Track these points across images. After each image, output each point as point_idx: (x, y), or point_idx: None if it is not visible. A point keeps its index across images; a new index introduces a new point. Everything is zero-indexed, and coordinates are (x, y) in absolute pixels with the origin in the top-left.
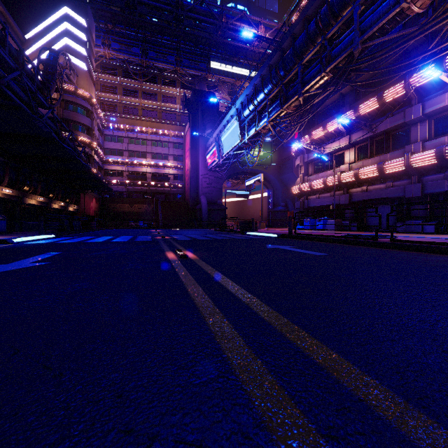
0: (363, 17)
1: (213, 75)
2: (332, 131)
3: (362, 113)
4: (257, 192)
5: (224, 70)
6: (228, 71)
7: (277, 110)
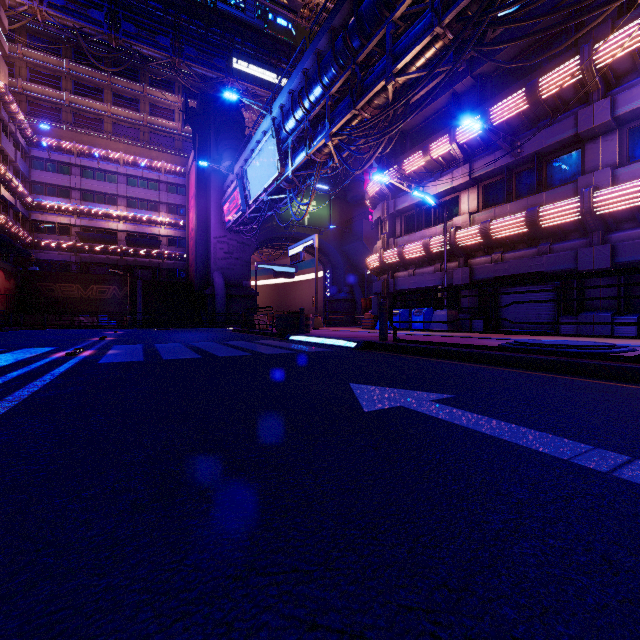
0: None
1: (238, 80)
2: (438, 157)
3: (496, 122)
4: (307, 270)
5: (255, 75)
6: (262, 77)
7: (346, 113)
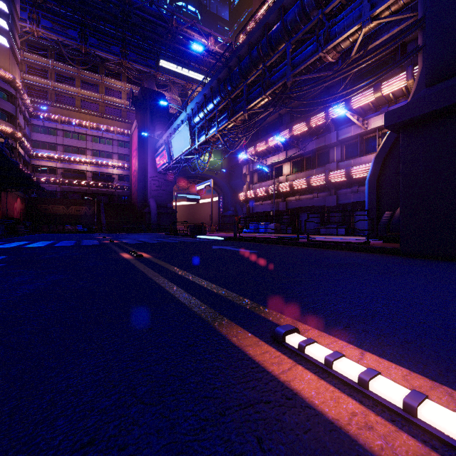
0: (294, 54)
1: (163, 74)
2: (272, 145)
3: (296, 133)
4: (208, 196)
5: (174, 70)
6: (179, 72)
7: (225, 122)
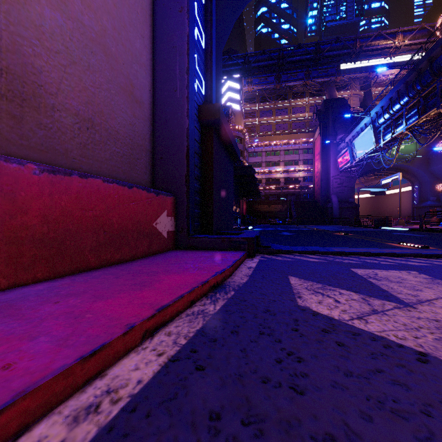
0: None
1: (343, 76)
2: None
3: None
4: (397, 186)
5: (355, 67)
6: (360, 66)
7: (414, 120)
